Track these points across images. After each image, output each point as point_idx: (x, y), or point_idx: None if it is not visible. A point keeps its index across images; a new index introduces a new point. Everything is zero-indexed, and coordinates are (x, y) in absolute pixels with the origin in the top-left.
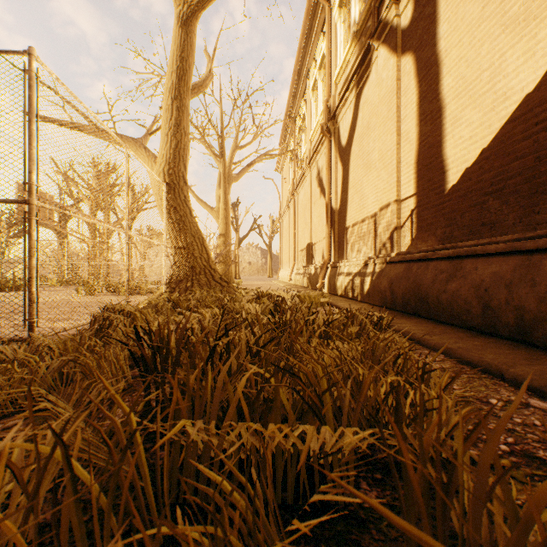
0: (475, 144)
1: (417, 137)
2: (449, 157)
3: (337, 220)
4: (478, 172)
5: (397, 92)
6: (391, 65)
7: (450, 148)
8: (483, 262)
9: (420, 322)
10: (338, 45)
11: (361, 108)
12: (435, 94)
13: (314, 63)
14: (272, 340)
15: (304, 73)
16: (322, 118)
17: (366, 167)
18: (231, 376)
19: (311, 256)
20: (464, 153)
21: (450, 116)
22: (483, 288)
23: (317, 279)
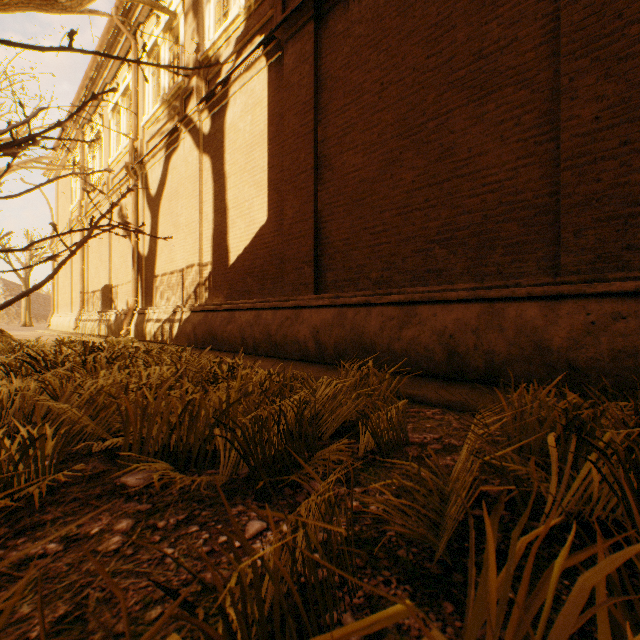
0: (243, 242)
1: (213, 221)
2: (231, 244)
3: (145, 267)
4: (244, 259)
5: (200, 180)
6: (196, 156)
7: (232, 239)
8: (243, 314)
9: (212, 352)
10: (146, 92)
11: (171, 171)
12: (224, 198)
13: (115, 85)
14: (121, 355)
15: (101, 84)
16: (127, 152)
17: (175, 226)
18: (110, 365)
19: (111, 300)
20: (238, 245)
21: (232, 218)
22: (243, 328)
23: (121, 326)
